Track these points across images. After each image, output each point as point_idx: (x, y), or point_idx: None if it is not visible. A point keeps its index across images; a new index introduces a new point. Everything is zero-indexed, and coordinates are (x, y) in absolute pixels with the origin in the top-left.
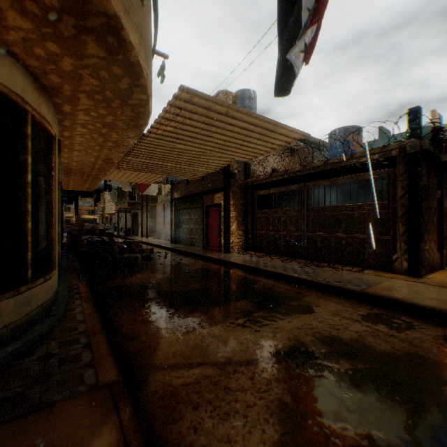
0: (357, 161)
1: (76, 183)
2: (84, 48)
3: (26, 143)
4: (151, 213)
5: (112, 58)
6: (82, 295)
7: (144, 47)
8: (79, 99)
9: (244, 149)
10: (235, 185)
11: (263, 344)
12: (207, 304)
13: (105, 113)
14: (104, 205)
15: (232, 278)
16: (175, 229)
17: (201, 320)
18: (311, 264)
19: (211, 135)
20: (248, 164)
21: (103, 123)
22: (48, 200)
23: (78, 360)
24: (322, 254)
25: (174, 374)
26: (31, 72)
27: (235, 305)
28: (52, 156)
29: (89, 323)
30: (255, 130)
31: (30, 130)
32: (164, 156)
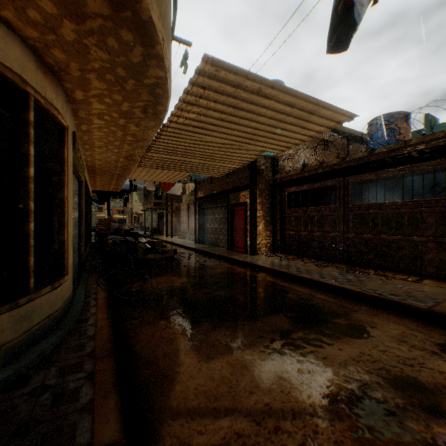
0: (412, 149)
1: (102, 183)
2: (83, 3)
3: (28, 131)
4: (176, 213)
5: (119, 16)
6: (98, 302)
7: (159, 2)
8: (89, 82)
9: (276, 138)
10: (262, 182)
11: (311, 383)
12: (234, 317)
13: (120, 99)
14: (132, 205)
15: (262, 284)
16: (199, 229)
17: (228, 340)
18: (352, 270)
19: (238, 122)
20: (276, 159)
21: (119, 113)
22: (60, 198)
23: (75, 399)
24: (365, 259)
25: (195, 425)
26: (32, 47)
27: (268, 321)
28: (64, 149)
29: (98, 340)
30: (292, 113)
31: (32, 117)
32: (187, 151)
